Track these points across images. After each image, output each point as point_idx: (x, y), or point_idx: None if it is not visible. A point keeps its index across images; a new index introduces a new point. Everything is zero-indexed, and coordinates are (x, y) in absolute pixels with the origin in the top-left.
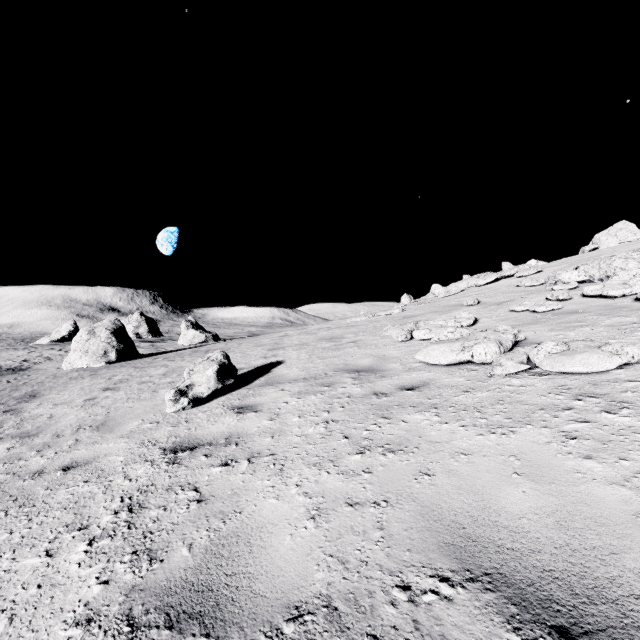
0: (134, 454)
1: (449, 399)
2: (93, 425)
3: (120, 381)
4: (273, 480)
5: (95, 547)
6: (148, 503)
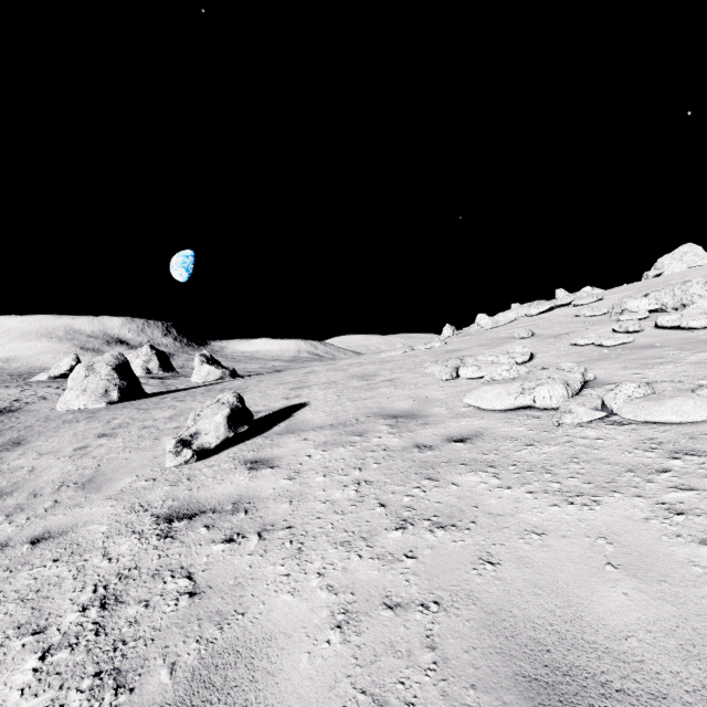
0: (120, 522)
1: (509, 455)
2: (79, 481)
3: (119, 425)
4: (288, 565)
5: (48, 663)
6: (127, 595)
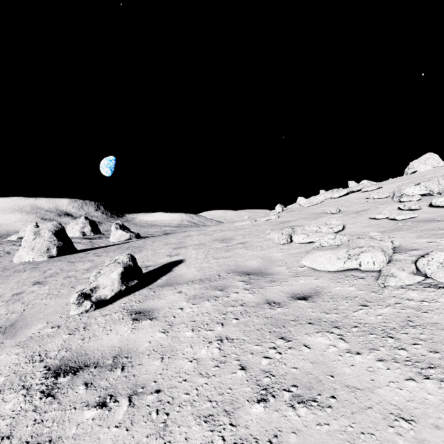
0: (16, 374)
1: (349, 315)
2: (3, 325)
3: (51, 275)
4: None
5: None
6: None
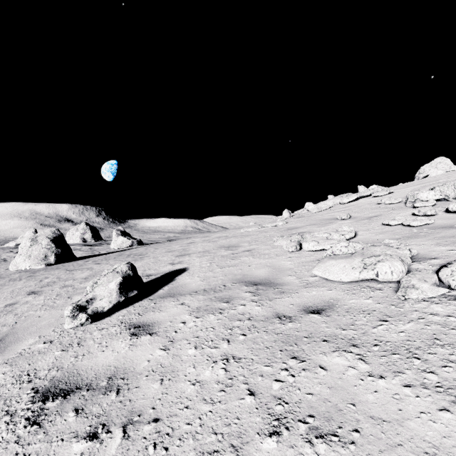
0: (1, 397)
1: (367, 331)
2: None
3: (47, 284)
4: None
5: None
6: None
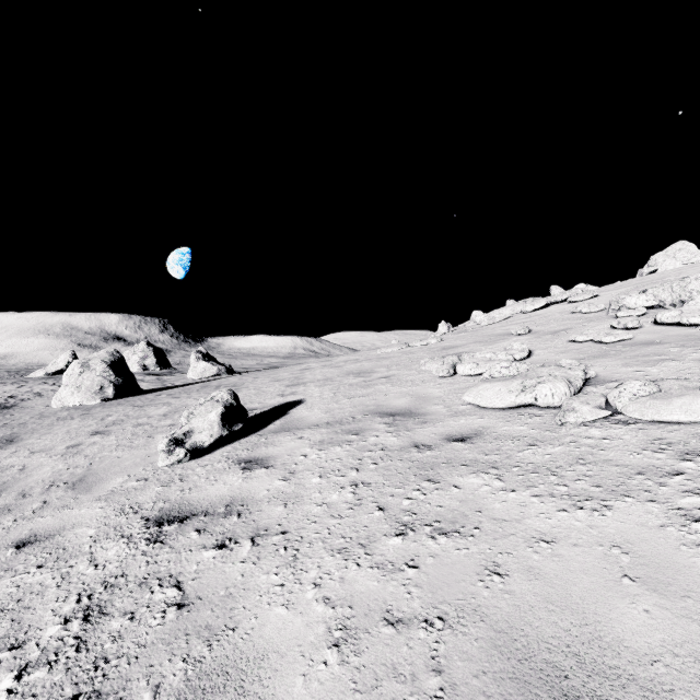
0: (109, 525)
1: (512, 455)
2: (69, 481)
3: (113, 423)
4: (283, 574)
5: (24, 683)
6: (111, 606)
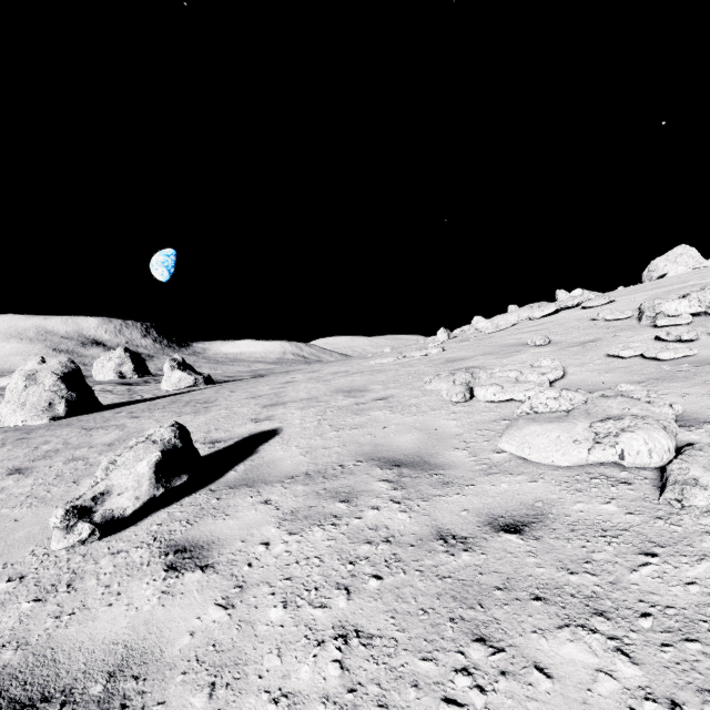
0: None
1: (621, 579)
2: None
3: (44, 455)
4: None
5: None
6: None
